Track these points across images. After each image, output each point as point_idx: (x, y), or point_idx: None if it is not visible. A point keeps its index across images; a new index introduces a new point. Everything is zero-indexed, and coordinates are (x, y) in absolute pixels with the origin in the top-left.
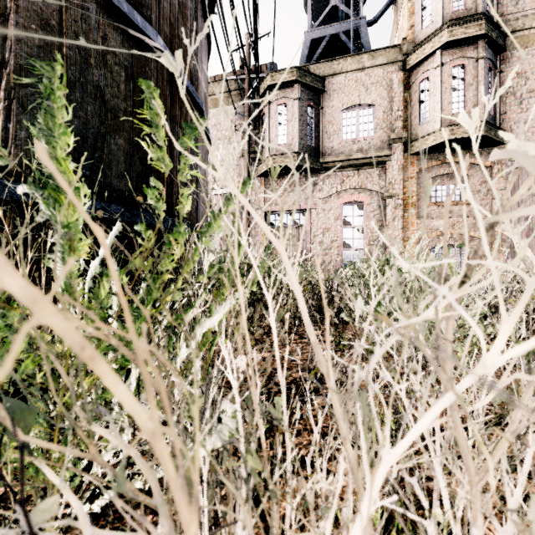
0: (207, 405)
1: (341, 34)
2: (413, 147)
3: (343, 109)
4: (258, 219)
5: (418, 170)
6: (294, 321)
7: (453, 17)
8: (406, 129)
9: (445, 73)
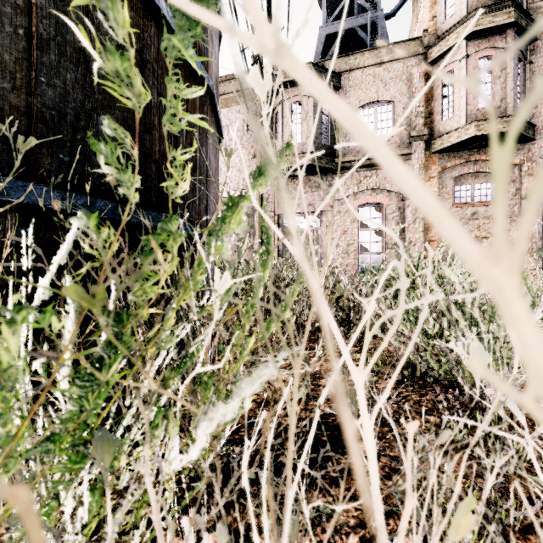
0: (219, 522)
1: (357, 28)
2: (435, 145)
3: (360, 106)
4: (401, 174)
5: (440, 169)
6: (314, 333)
7: (479, 6)
8: (428, 126)
9: (470, 66)
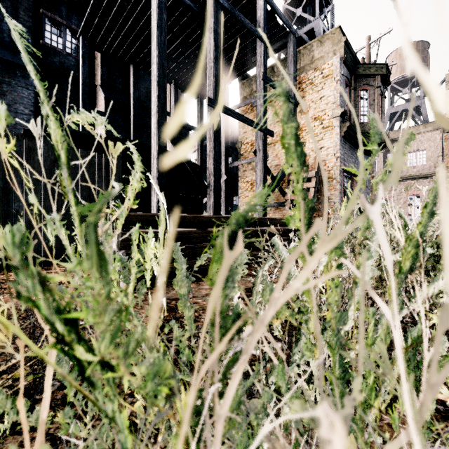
0: None
1: (408, 108)
2: (448, 169)
3: (408, 152)
4: None
5: None
6: None
7: None
8: (445, 160)
9: None
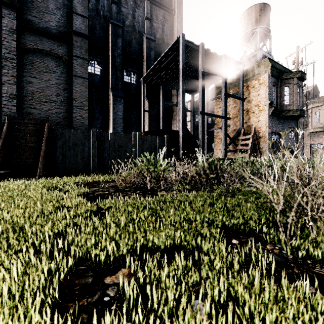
0: None
1: None
2: None
3: None
4: None
5: None
6: None
7: None
8: None
9: None
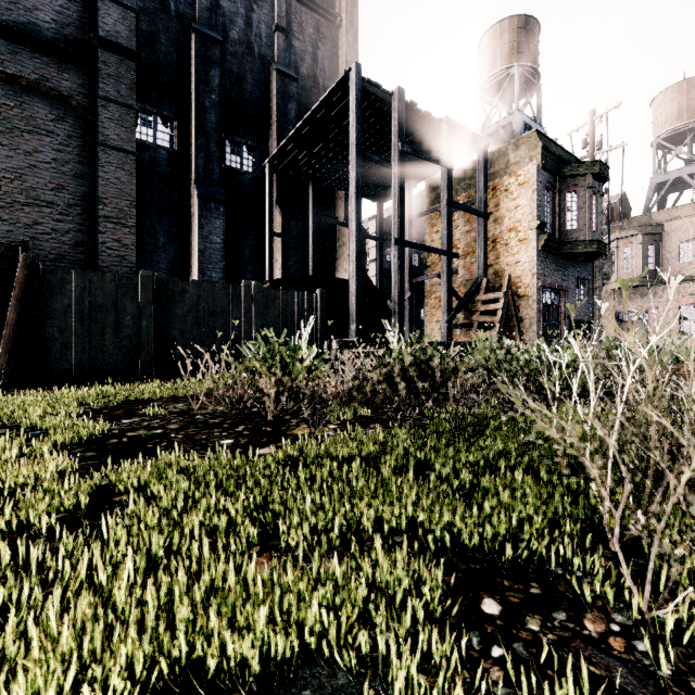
0: None
1: (684, 176)
2: None
3: (679, 242)
4: None
5: None
6: None
7: None
8: None
9: None
